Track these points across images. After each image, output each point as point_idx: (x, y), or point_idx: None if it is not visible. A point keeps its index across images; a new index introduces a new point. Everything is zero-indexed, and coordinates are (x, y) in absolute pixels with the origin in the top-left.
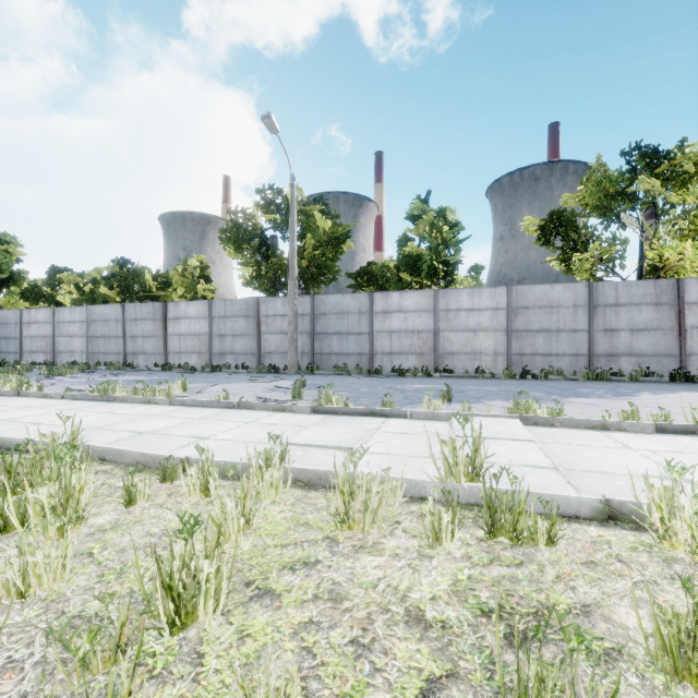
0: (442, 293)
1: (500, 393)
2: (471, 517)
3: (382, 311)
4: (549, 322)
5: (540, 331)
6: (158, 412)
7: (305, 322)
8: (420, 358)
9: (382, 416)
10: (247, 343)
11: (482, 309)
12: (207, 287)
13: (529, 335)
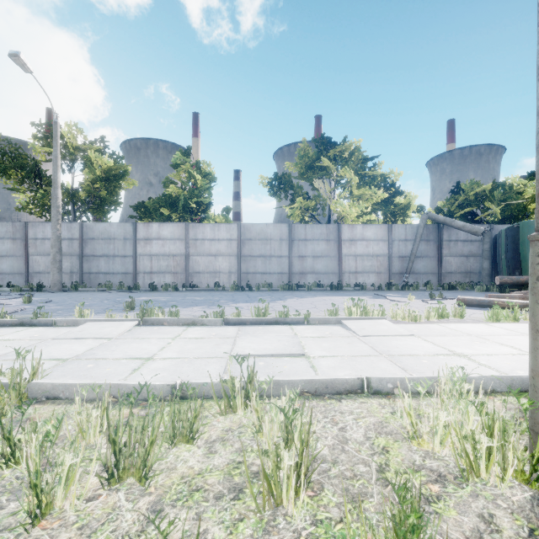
0: (191, 226)
1: (197, 301)
2: None
3: (144, 238)
4: (265, 250)
5: (259, 256)
6: None
7: (75, 245)
8: (175, 276)
9: (31, 325)
10: (13, 263)
11: (221, 239)
12: None
13: (252, 259)
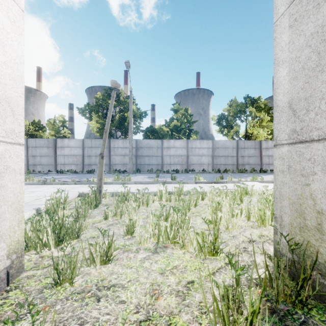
0: (190, 141)
1: (226, 177)
2: None
3: (166, 147)
4: (225, 153)
5: (222, 156)
6: (142, 186)
7: (133, 151)
8: (181, 166)
9: (217, 183)
10: None
11: (204, 148)
12: (66, 131)
13: (219, 157)
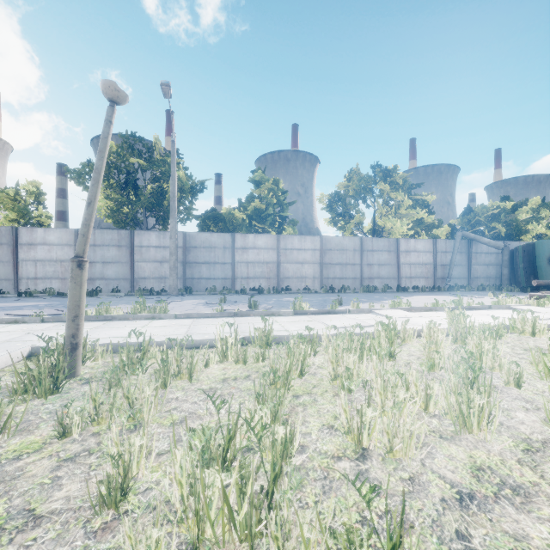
0: (282, 238)
1: (346, 300)
2: None
3: (241, 247)
4: (342, 259)
5: (337, 264)
6: (190, 323)
7: (178, 253)
8: (268, 281)
9: (334, 313)
10: (119, 269)
11: (306, 249)
12: (43, 213)
13: (332, 266)
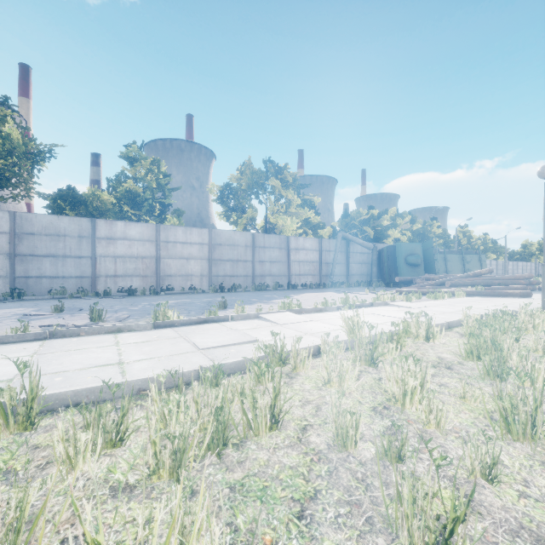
0: (163, 228)
1: (234, 301)
2: (371, 349)
3: (106, 237)
4: (233, 255)
5: (228, 260)
6: None
7: (1, 241)
8: (144, 279)
9: (212, 322)
10: None
11: (193, 243)
12: None
13: (222, 263)
